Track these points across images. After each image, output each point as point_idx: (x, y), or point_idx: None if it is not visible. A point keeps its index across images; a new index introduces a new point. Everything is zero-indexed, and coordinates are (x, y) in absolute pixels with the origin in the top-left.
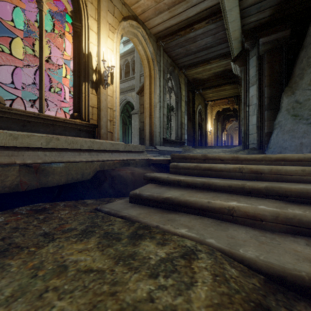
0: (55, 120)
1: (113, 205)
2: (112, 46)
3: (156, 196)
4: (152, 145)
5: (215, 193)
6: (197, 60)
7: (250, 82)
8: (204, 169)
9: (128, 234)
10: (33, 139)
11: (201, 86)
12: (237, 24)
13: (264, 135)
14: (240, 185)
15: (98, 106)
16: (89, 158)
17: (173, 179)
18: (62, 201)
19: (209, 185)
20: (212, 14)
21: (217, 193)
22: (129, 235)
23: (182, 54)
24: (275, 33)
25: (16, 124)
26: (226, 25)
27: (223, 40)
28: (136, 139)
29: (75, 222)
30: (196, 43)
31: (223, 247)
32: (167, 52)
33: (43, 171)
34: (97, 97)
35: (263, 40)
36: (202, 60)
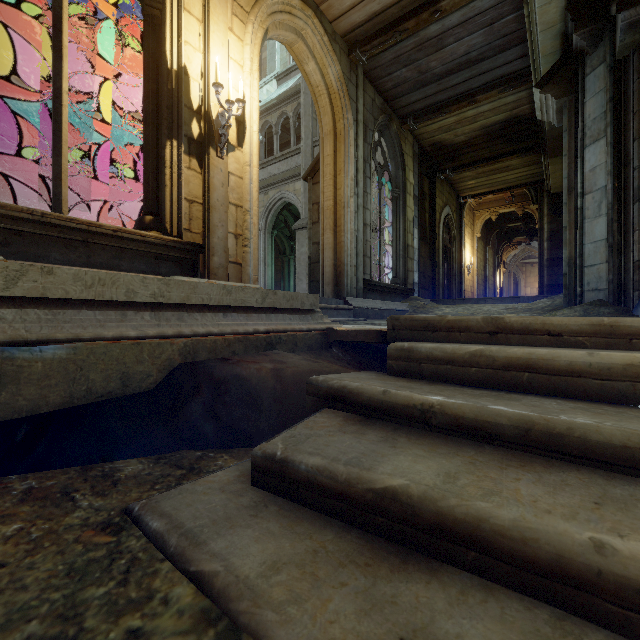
0: (91, 230)
1: (193, 496)
2: (239, 56)
3: (343, 478)
4: (338, 296)
5: (590, 477)
6: (443, 98)
7: (587, 135)
8: (507, 367)
9: None
10: None
11: (452, 162)
12: None
13: (631, 268)
14: None
15: (206, 199)
16: (150, 327)
17: (403, 399)
18: (33, 473)
19: (554, 438)
20: None
21: (601, 478)
22: None
23: (409, 82)
24: None
25: None
26: None
27: (513, 39)
28: (303, 285)
29: None
30: (444, 51)
31: None
32: (373, 79)
33: None
34: (202, 179)
35: (630, 14)
36: (456, 97)
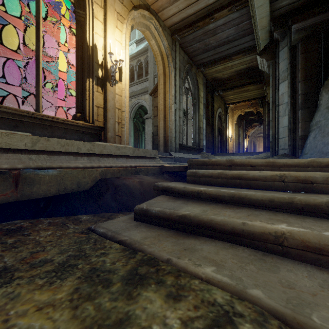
0: (54, 120)
1: (113, 223)
2: (120, 38)
3: (168, 213)
4: (166, 151)
5: (250, 210)
6: (217, 57)
7: (280, 78)
8: (231, 178)
9: (123, 274)
10: (14, 139)
11: (222, 87)
12: (265, 9)
13: (298, 139)
14: (287, 199)
15: (105, 105)
16: (87, 163)
17: (191, 189)
18: (49, 218)
19: (241, 199)
20: (236, 0)
21: (253, 210)
22: (125, 275)
23: (200, 49)
24: (312, 17)
25: (6, 124)
26: (252, 12)
27: (248, 31)
28: (149, 146)
29: (55, 249)
30: (216, 36)
31: (280, 308)
32: (183, 47)
33: (24, 179)
34: (103, 96)
35: (297, 26)
36: (223, 57)
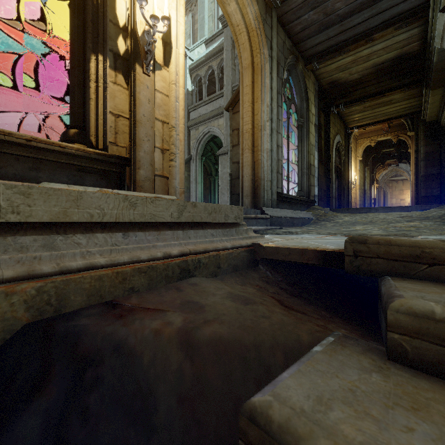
0: None
1: None
2: None
3: None
4: (255, 207)
5: None
6: (343, 39)
7: None
8: None
9: None
10: None
11: (344, 98)
12: None
13: None
14: None
15: (132, 113)
16: None
17: None
18: None
19: None
20: None
21: None
22: None
23: (315, 25)
24: None
25: None
26: None
27: None
28: (225, 197)
29: None
30: None
31: None
32: (284, 24)
33: None
34: (129, 94)
35: None
36: (355, 37)
